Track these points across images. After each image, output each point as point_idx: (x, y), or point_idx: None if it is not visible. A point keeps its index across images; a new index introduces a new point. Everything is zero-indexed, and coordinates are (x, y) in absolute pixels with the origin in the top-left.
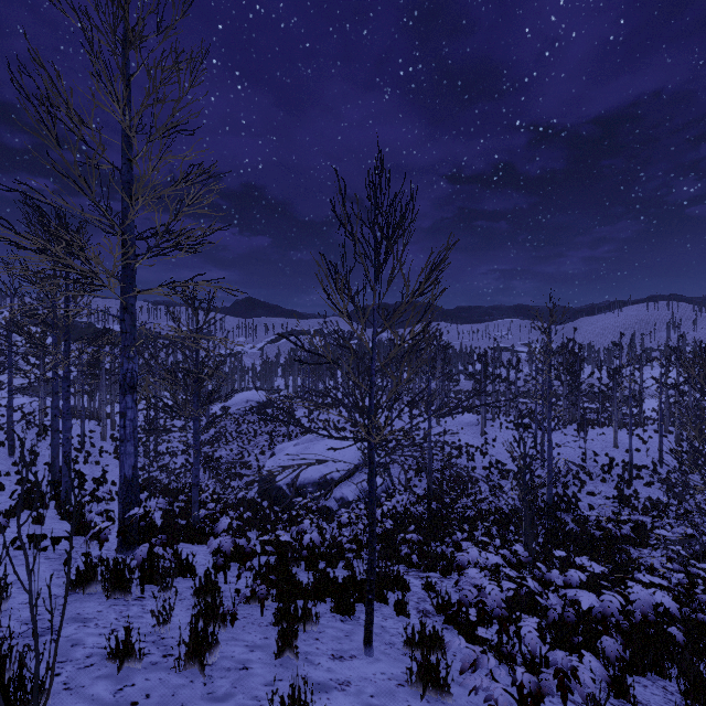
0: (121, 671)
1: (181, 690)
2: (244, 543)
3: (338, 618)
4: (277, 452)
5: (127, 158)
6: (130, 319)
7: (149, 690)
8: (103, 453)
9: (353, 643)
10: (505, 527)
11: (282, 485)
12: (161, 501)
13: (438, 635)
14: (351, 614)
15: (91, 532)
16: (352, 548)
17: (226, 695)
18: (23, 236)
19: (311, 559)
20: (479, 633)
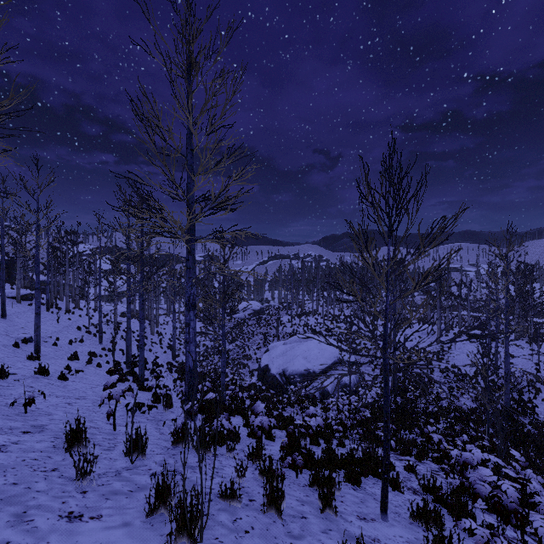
0: (230, 507)
1: (270, 526)
2: (274, 421)
3: (350, 486)
4: (270, 349)
5: (190, 148)
6: (192, 259)
7: (251, 523)
8: (152, 344)
9: (369, 509)
10: (465, 424)
11: (276, 374)
12: (208, 384)
13: (438, 513)
14: (359, 485)
15: (185, 407)
16: (339, 430)
17: (300, 535)
18: (140, 210)
19: (314, 436)
20: (485, 519)
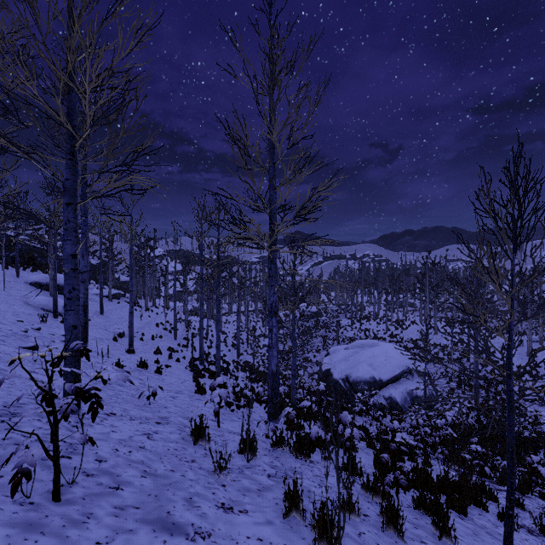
0: (349, 520)
1: None
2: (362, 434)
3: (455, 514)
4: (331, 353)
5: (272, 162)
6: (274, 268)
7: (375, 540)
8: None
9: (486, 543)
10: None
11: (338, 380)
12: (285, 388)
13: None
14: (466, 514)
15: (283, 413)
16: (419, 446)
17: None
18: (237, 226)
19: (398, 452)
20: None
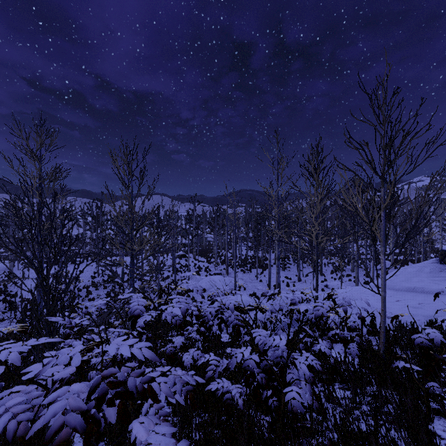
0: None
1: None
2: None
3: None
4: None
5: None
6: None
7: None
8: None
9: None
10: None
11: None
12: None
13: None
14: None
15: None
16: None
17: None
18: None
19: None
20: None
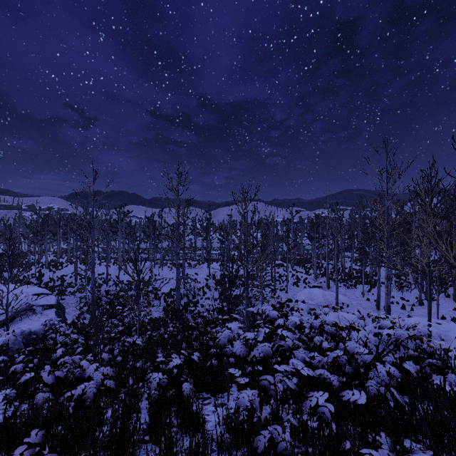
0: None
1: None
2: None
3: None
4: None
5: None
6: None
7: None
8: None
9: None
10: (144, 333)
11: None
12: None
13: None
14: None
15: None
16: None
17: None
18: None
19: None
20: None
